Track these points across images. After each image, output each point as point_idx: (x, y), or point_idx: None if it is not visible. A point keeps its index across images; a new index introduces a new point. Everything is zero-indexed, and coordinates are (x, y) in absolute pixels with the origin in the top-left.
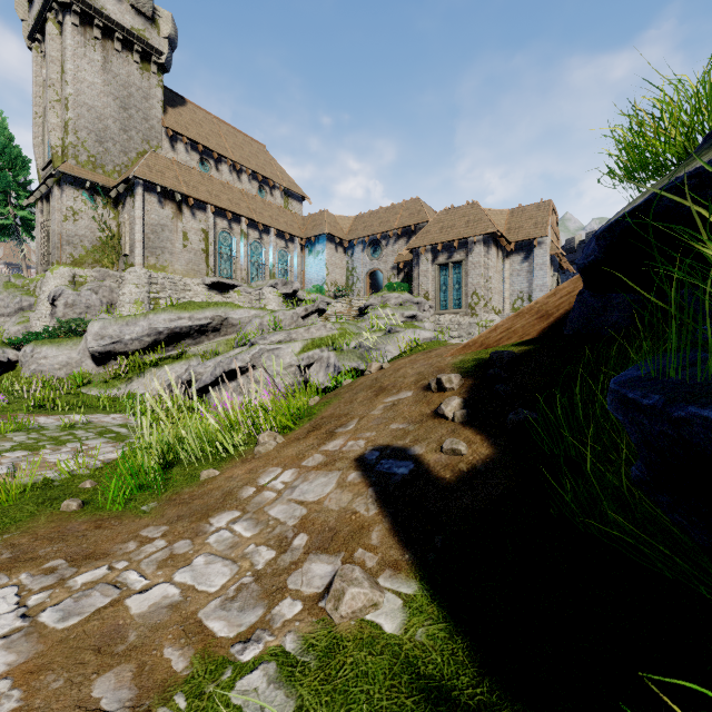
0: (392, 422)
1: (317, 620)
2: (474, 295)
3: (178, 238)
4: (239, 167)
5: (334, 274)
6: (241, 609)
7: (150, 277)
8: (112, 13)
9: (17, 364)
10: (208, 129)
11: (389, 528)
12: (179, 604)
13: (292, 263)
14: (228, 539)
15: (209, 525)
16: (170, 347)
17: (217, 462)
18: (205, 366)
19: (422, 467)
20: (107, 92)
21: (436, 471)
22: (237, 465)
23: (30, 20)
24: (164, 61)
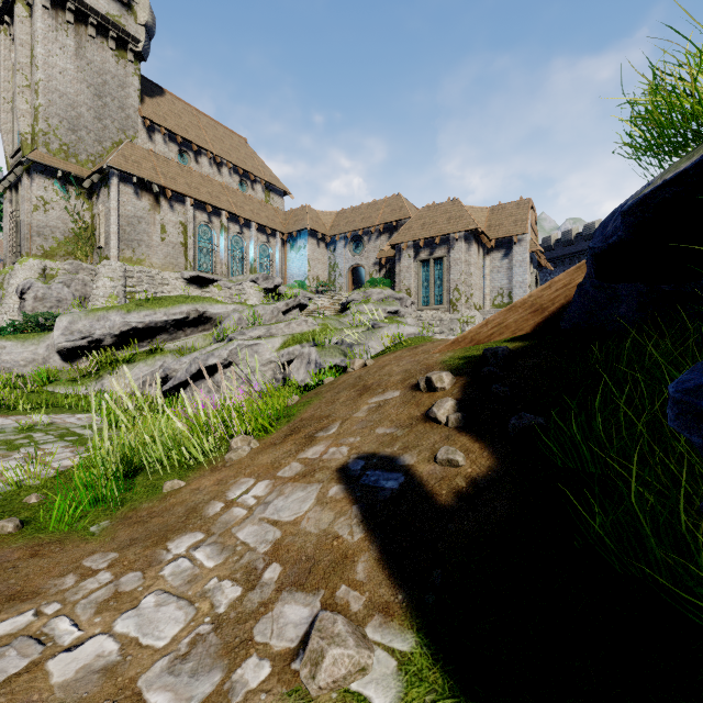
0: (378, 425)
1: (289, 691)
2: (455, 291)
3: (155, 231)
4: (220, 160)
5: (316, 269)
6: (194, 672)
7: (126, 270)
8: None
9: None
10: (187, 121)
11: (378, 559)
12: (115, 667)
13: (273, 257)
14: (187, 570)
15: (166, 552)
16: (145, 343)
17: (184, 470)
18: (180, 362)
19: (413, 481)
20: (80, 79)
21: (430, 485)
22: (205, 474)
23: None
24: (141, 49)
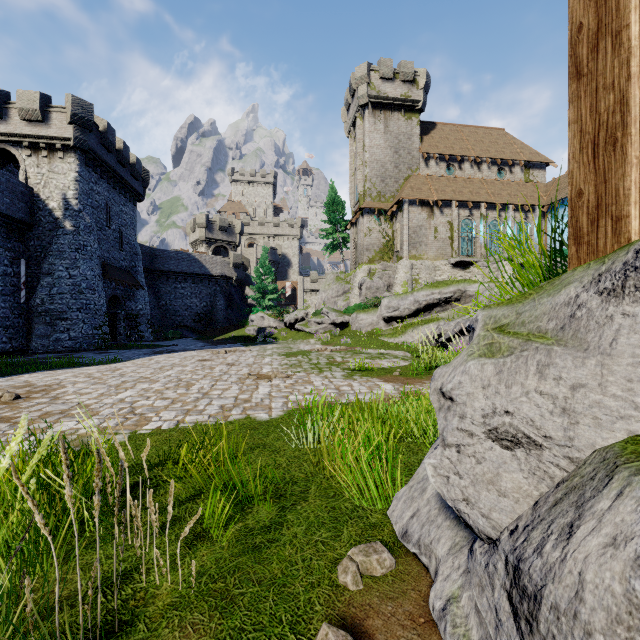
0: None
1: None
2: None
3: (430, 233)
4: (479, 160)
5: None
6: None
7: (412, 264)
8: (389, 93)
9: (349, 323)
10: (453, 139)
11: None
12: None
13: (531, 231)
14: None
15: None
16: (426, 313)
17: None
18: (448, 325)
19: None
20: (386, 147)
21: None
22: None
23: (347, 121)
24: (420, 106)
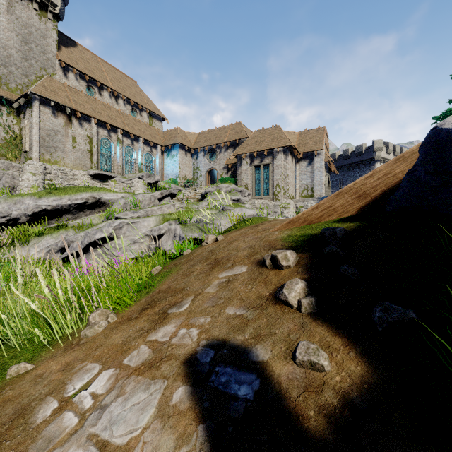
0: (227, 304)
1: None
2: (277, 186)
3: (68, 141)
4: (117, 94)
5: (184, 171)
6: None
7: (45, 168)
8: None
9: None
10: (93, 65)
11: None
12: None
13: (155, 162)
14: None
15: None
16: (53, 221)
17: (41, 346)
18: (77, 236)
19: (271, 388)
20: (10, 29)
21: (293, 399)
22: (57, 354)
23: None
24: (58, 11)
